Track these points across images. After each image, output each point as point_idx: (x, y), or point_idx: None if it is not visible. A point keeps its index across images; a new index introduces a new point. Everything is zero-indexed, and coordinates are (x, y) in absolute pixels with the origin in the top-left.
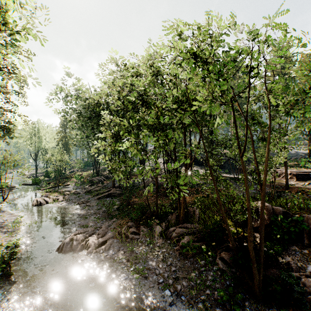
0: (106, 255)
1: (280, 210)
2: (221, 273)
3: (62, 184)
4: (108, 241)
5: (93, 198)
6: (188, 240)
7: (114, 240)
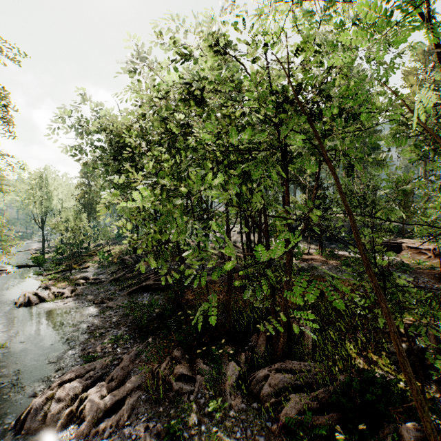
0: None
1: None
2: None
3: (78, 267)
4: (127, 398)
5: (121, 292)
6: (299, 406)
7: (142, 396)
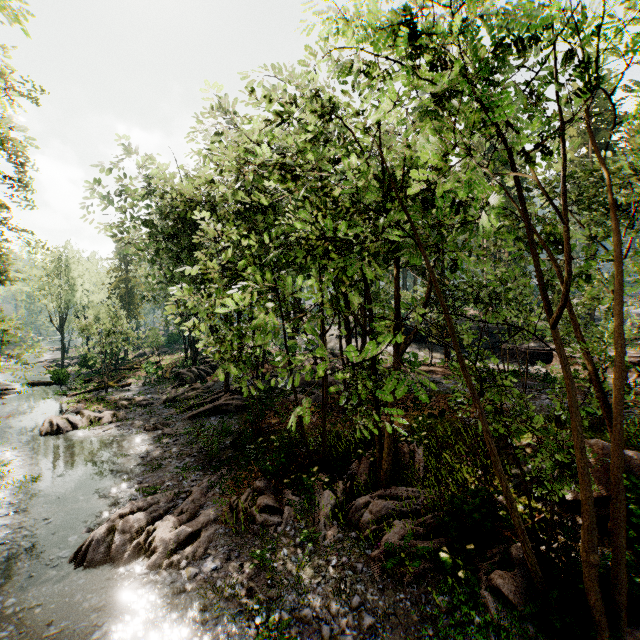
0: (195, 575)
1: (638, 460)
2: (498, 636)
3: (116, 384)
4: (203, 531)
5: (180, 416)
6: (403, 532)
7: (220, 529)
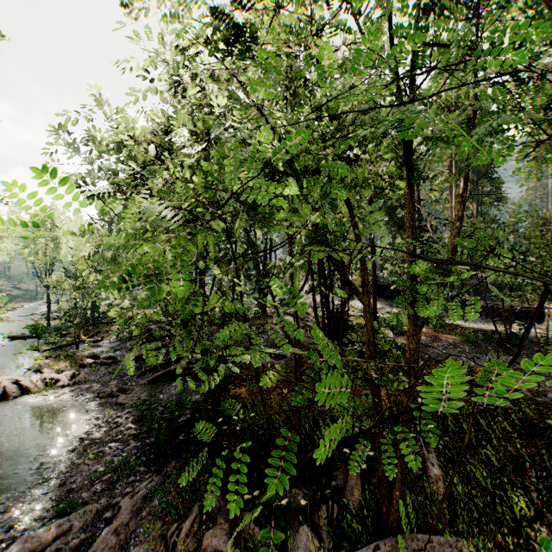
0: None
1: None
2: None
3: (89, 339)
4: None
5: (141, 379)
6: None
7: None
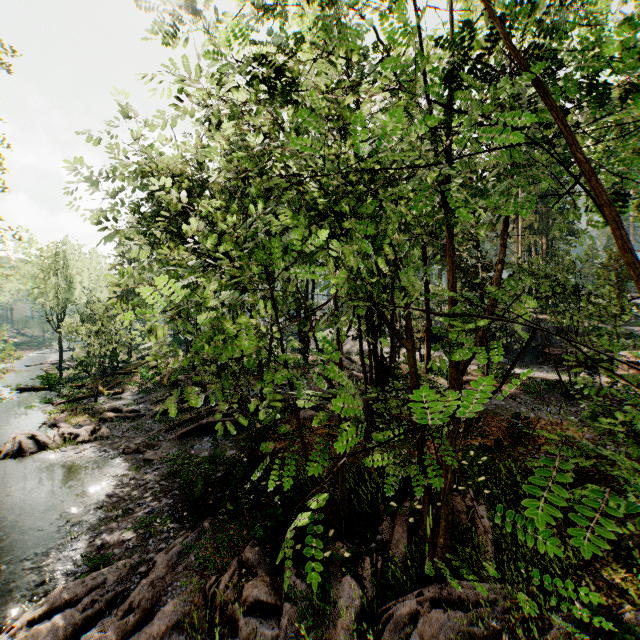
0: None
1: None
2: None
3: (108, 391)
4: None
5: (169, 434)
6: None
7: None
